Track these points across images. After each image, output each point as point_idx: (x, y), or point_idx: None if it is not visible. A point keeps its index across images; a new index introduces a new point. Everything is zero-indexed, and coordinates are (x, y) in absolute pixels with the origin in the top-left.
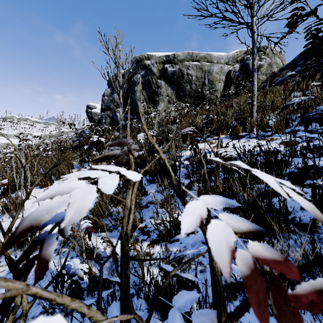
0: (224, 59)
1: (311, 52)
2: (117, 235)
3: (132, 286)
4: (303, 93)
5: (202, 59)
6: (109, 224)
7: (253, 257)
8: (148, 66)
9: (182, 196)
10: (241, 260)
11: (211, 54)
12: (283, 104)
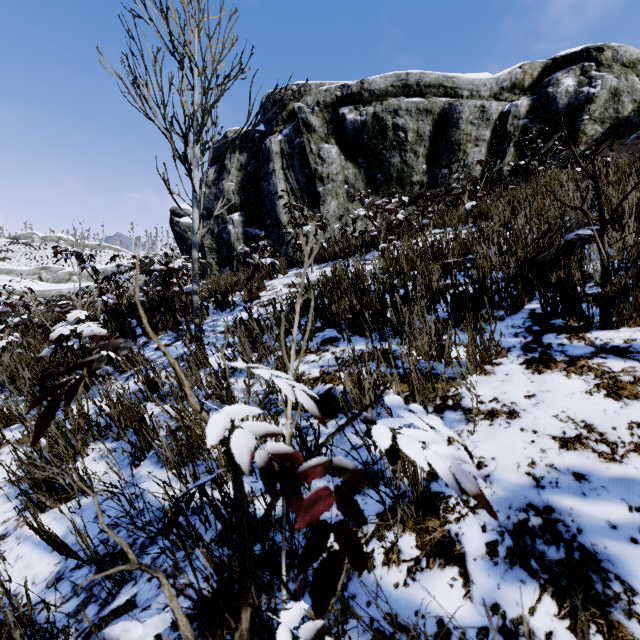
0: (488, 87)
1: None
2: None
3: None
4: None
5: (432, 89)
6: None
7: None
8: (299, 114)
9: None
10: None
11: (455, 76)
12: None
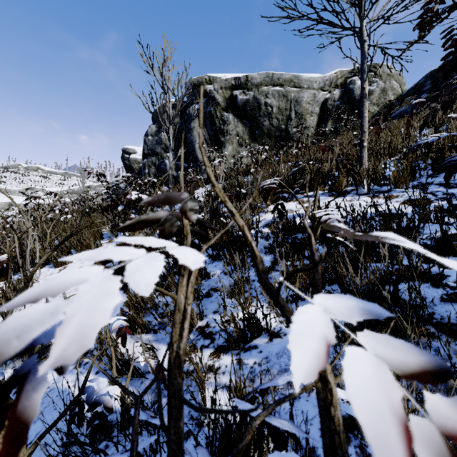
0: (318, 82)
1: (452, 67)
2: (165, 338)
3: (187, 420)
4: (436, 130)
5: (287, 82)
6: (153, 322)
7: (443, 435)
8: (209, 93)
9: (277, 292)
10: (423, 444)
11: (300, 75)
12: (405, 145)
